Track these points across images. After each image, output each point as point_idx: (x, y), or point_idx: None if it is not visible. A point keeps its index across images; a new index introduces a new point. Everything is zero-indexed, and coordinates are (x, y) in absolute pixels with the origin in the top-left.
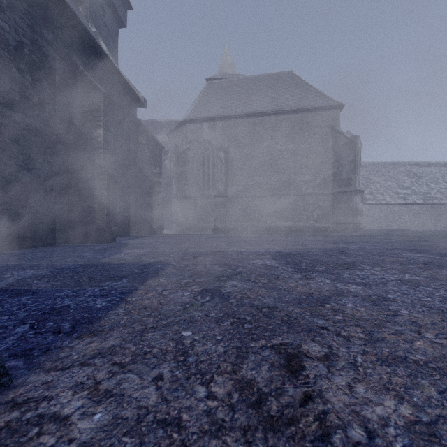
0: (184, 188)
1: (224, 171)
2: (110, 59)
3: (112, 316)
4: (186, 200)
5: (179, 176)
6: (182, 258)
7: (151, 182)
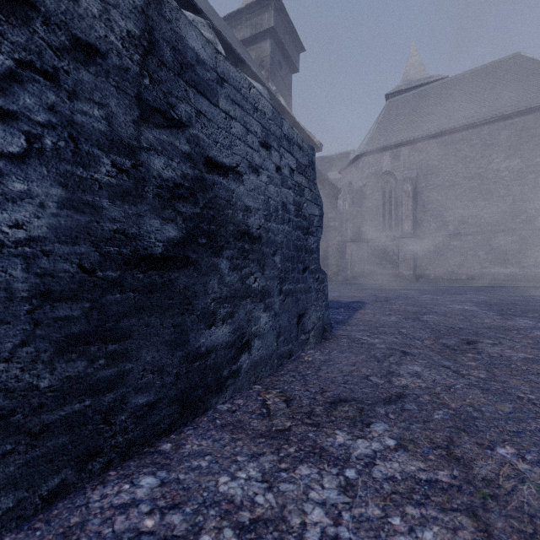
0: (360, 230)
1: (411, 207)
2: (293, 118)
3: (352, 321)
4: (363, 244)
5: (354, 217)
6: (375, 300)
7: (327, 227)
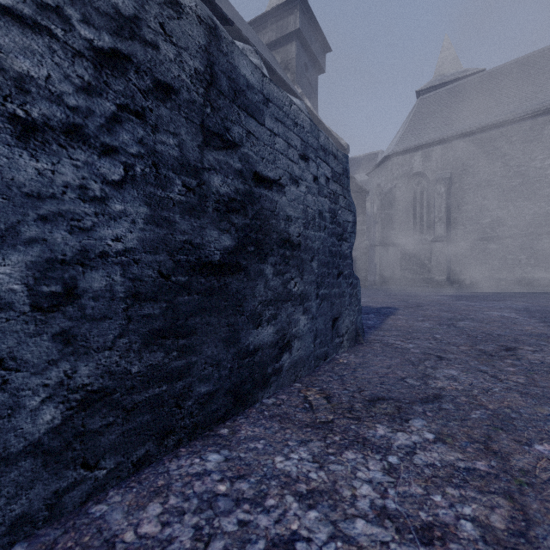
0: (389, 233)
1: (444, 209)
2: (320, 121)
3: (384, 327)
4: (392, 248)
5: (383, 220)
6: (406, 306)
7: None
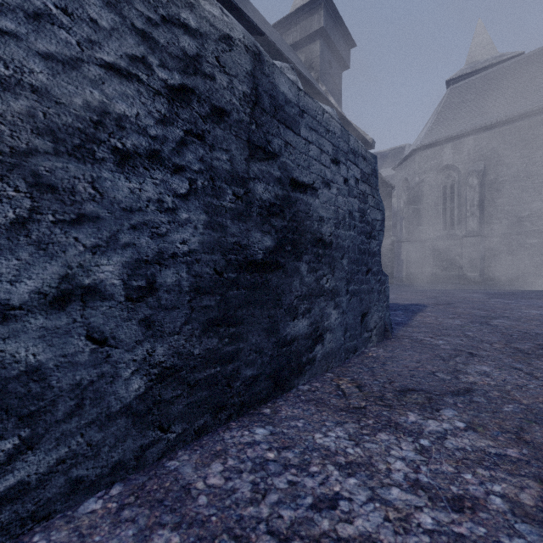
0: (417, 229)
1: (477, 202)
2: (344, 118)
3: (412, 323)
4: (420, 244)
5: (410, 216)
6: (436, 303)
7: None
